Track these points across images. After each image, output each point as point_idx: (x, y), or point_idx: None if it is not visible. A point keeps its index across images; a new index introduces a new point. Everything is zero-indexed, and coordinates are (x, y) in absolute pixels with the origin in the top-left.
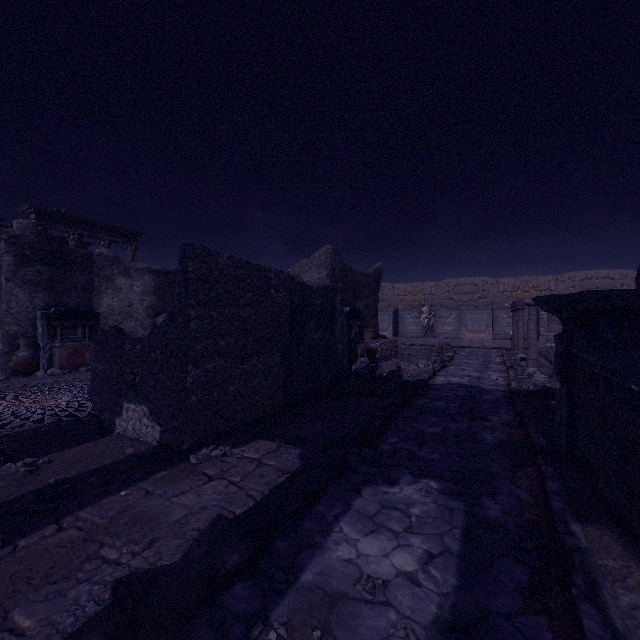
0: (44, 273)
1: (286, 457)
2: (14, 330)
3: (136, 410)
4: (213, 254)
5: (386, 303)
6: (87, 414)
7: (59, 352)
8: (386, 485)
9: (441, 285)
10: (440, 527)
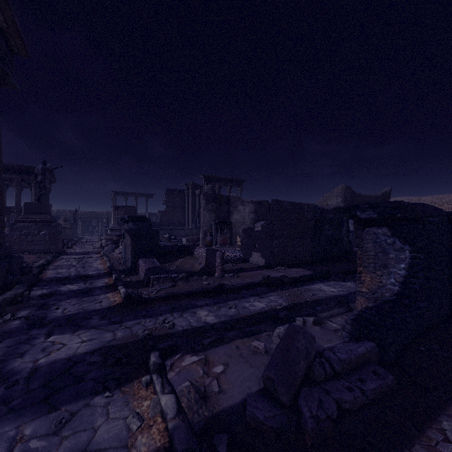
0: (214, 206)
1: (307, 272)
2: (205, 229)
3: (256, 254)
4: (282, 202)
5: None
6: (238, 257)
7: (219, 238)
8: (341, 282)
9: None
10: (351, 289)
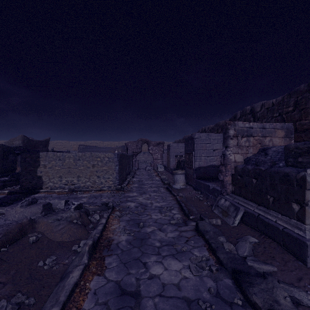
0: None
1: None
2: None
3: None
4: None
5: (66, 148)
6: None
7: None
8: None
9: (86, 143)
10: None
